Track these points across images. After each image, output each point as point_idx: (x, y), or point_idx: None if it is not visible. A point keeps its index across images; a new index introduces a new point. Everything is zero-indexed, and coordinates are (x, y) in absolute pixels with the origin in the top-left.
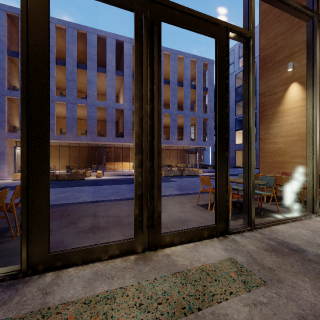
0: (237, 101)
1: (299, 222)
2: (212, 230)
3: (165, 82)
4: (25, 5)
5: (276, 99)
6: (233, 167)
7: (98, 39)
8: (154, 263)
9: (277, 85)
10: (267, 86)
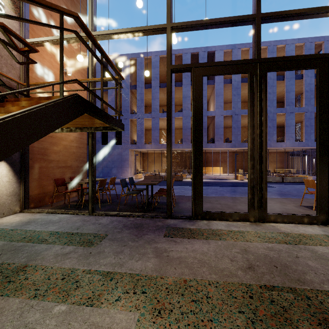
0: None
1: None
2: (312, 218)
3: None
4: (194, 92)
5: None
6: None
7: (191, 57)
8: (263, 227)
9: None
10: None
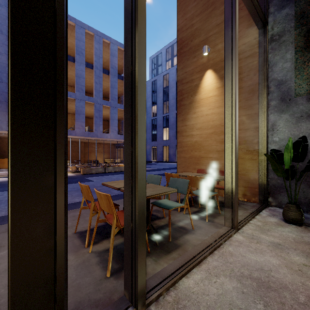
0: (164, 101)
1: (218, 252)
2: None
3: (88, 65)
4: None
5: (192, 87)
6: (161, 161)
7: None
8: None
9: (194, 72)
10: (184, 73)
